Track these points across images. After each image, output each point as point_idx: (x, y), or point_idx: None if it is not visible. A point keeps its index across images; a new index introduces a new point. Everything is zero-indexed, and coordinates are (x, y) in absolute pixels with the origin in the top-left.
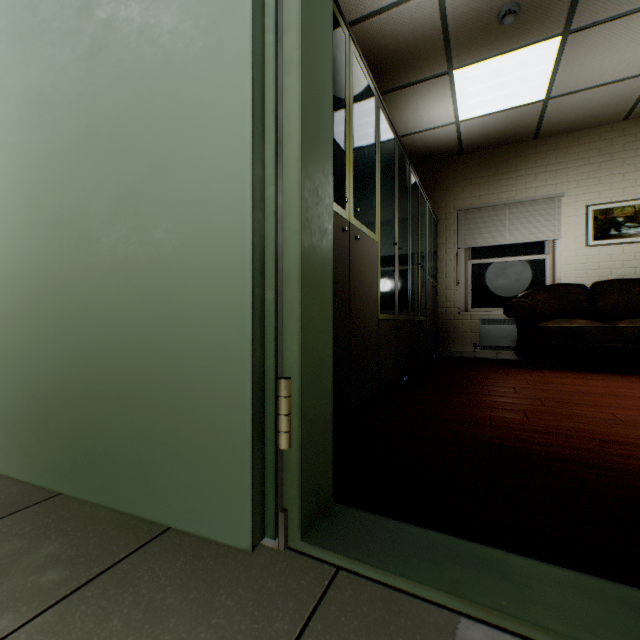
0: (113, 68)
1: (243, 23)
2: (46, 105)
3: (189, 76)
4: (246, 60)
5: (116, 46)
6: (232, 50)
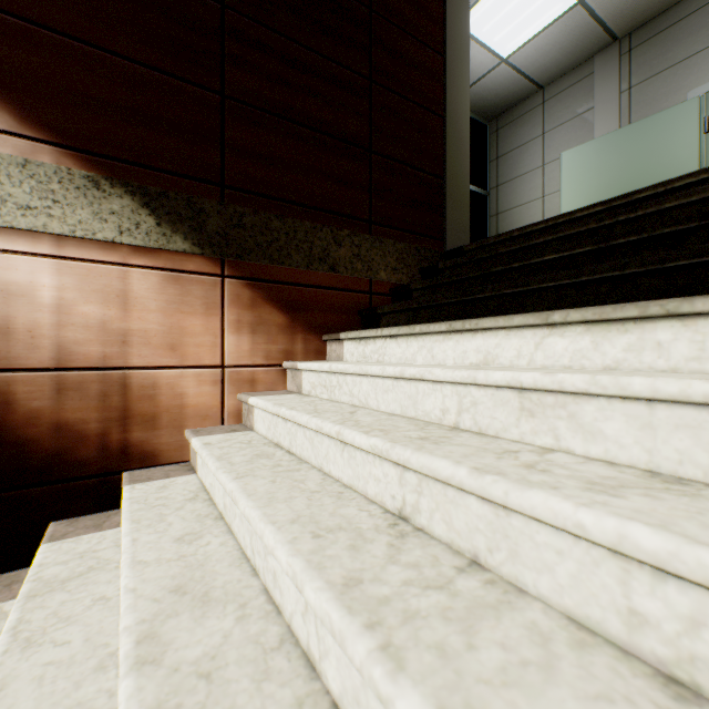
0: (642, 175)
1: (695, 160)
2: (611, 187)
3: (675, 174)
4: (696, 168)
5: (644, 169)
6: (691, 166)
